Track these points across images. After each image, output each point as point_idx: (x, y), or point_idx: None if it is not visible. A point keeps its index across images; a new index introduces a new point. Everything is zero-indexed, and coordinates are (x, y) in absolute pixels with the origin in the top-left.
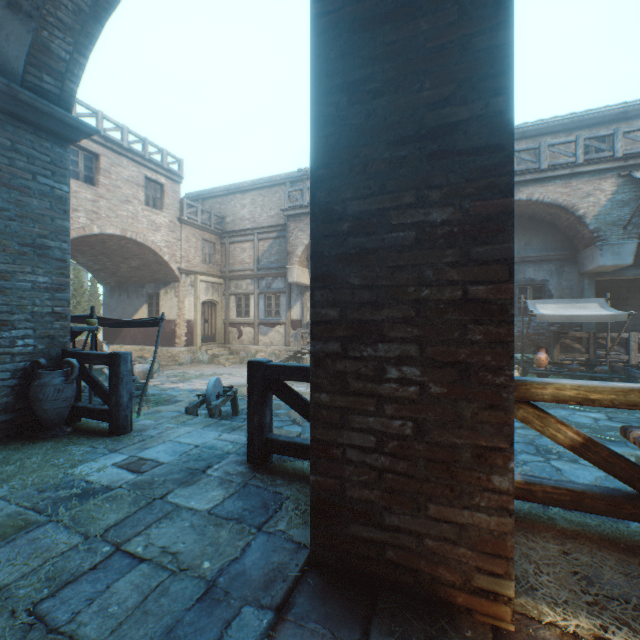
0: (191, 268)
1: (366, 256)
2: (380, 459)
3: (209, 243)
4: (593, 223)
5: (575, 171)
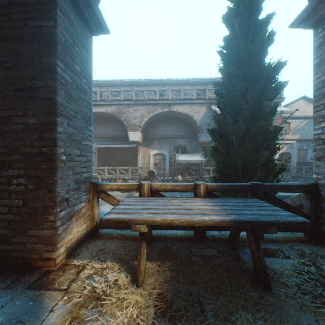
0: None
1: (5, 134)
2: (10, 216)
3: None
4: (199, 123)
5: (193, 102)
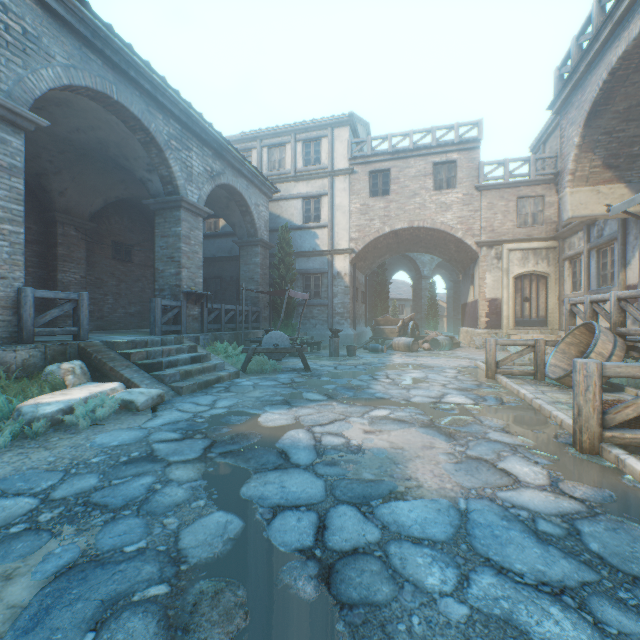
0: (496, 238)
1: None
2: None
3: (532, 199)
4: None
5: None
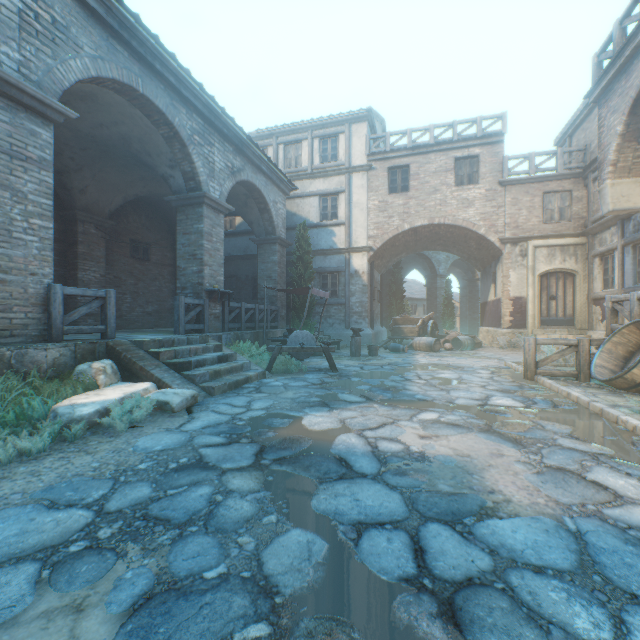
0: (520, 234)
1: None
2: None
3: (558, 194)
4: None
5: None
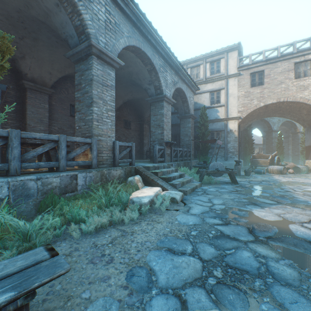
0: None
1: None
2: None
3: None
4: None
5: None
